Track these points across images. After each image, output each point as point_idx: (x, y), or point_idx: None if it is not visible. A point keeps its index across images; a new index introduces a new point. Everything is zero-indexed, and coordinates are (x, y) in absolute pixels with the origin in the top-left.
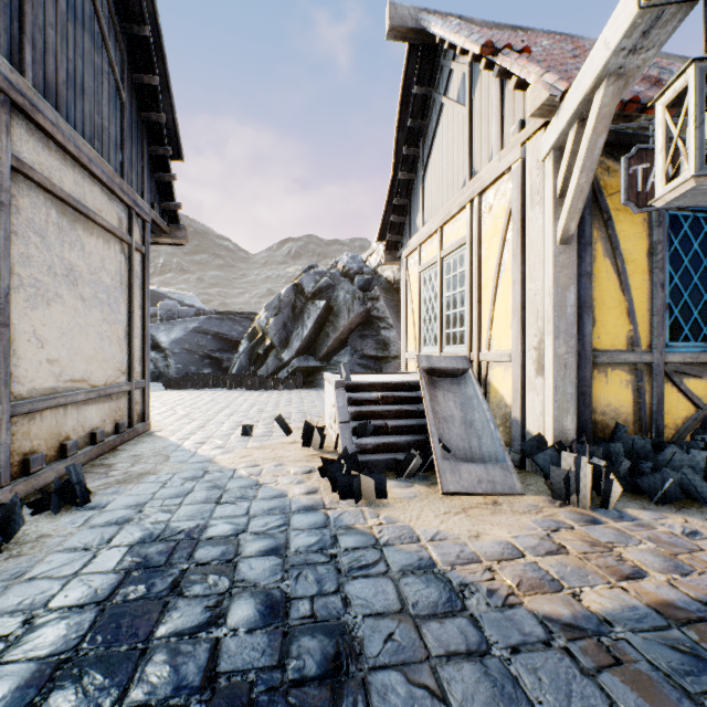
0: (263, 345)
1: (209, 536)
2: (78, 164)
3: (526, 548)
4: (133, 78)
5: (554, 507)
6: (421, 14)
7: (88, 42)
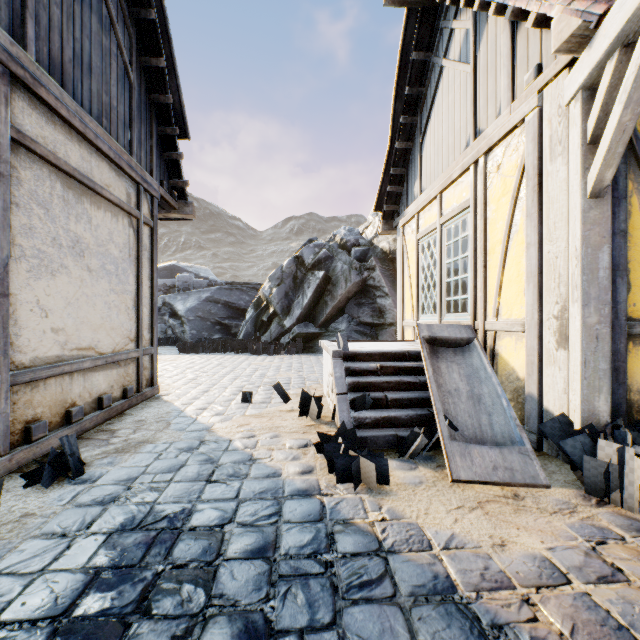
0: (267, 313)
1: (192, 525)
2: (85, 139)
3: (569, 569)
4: (141, 62)
5: (590, 506)
6: None
7: (96, 24)
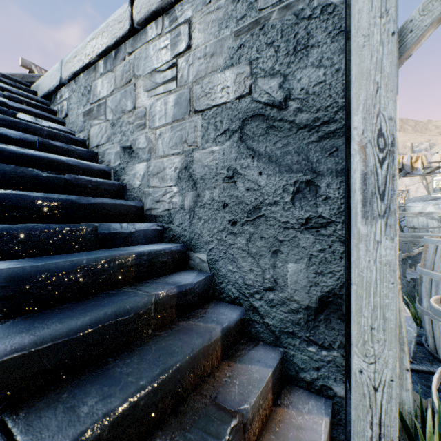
0: None
1: None
2: None
3: None
4: None
5: None
6: (33, 66)
7: None
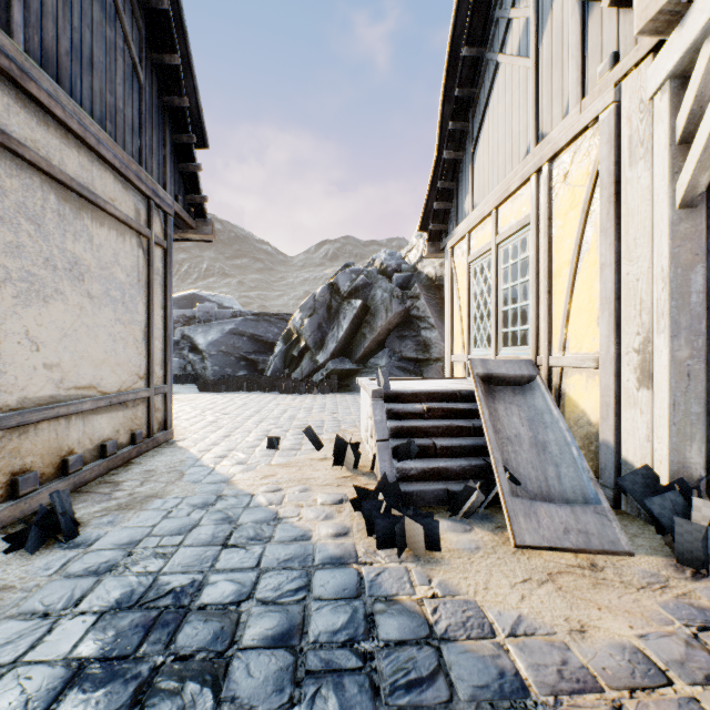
0: (298, 346)
1: (202, 603)
2: (85, 145)
3: (668, 664)
4: (153, 59)
5: (685, 579)
6: None
7: (98, 12)
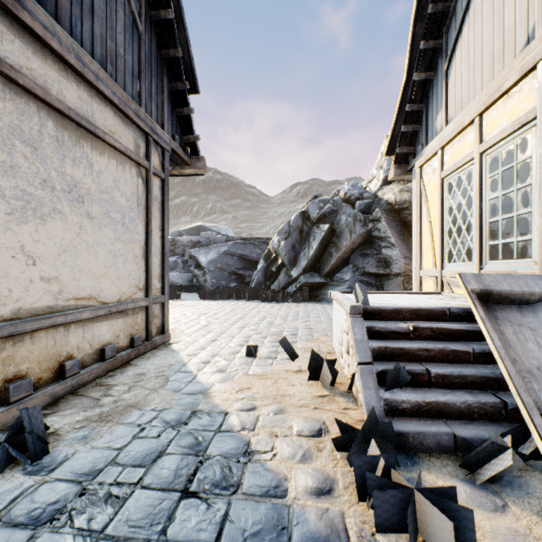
0: (275, 264)
1: None
2: (84, 80)
3: None
4: (152, 17)
5: None
6: None
7: None
